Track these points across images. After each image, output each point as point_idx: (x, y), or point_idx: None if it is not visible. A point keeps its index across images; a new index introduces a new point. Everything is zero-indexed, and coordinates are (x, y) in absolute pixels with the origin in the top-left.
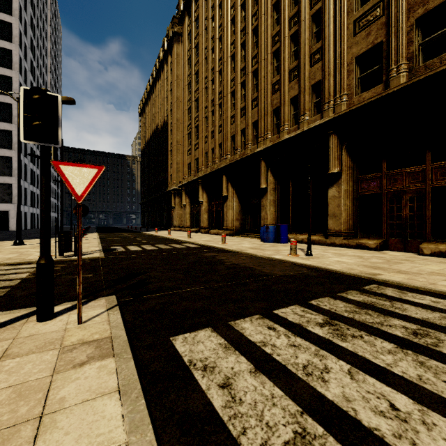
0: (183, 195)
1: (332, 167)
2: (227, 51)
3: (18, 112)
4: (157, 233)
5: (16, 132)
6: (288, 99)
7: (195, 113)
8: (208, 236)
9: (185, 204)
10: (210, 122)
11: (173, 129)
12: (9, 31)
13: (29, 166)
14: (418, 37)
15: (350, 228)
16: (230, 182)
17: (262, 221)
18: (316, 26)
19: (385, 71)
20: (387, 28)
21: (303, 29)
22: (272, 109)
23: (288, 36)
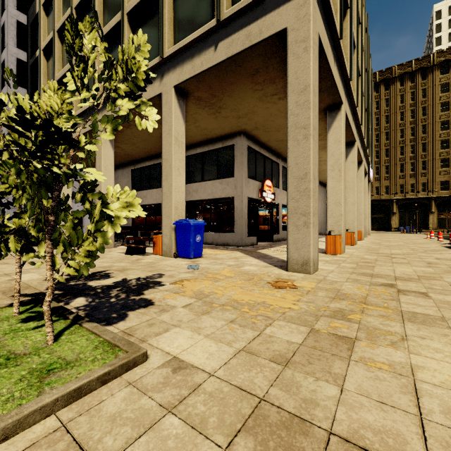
0: None
1: (432, 210)
2: None
3: None
4: None
5: None
6: (409, 183)
7: None
8: None
9: None
10: None
11: None
12: None
13: None
14: None
15: (436, 227)
16: None
17: (392, 225)
18: (422, 164)
19: (450, 188)
20: (450, 178)
21: (418, 164)
22: (399, 184)
23: (409, 162)
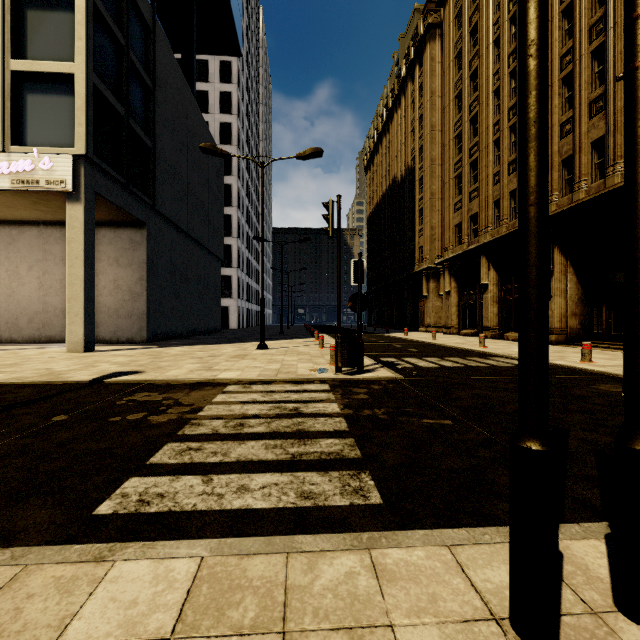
0: (446, 276)
1: None
2: (552, 5)
3: (262, 180)
4: (407, 335)
5: (235, 215)
6: None
7: (470, 140)
8: (511, 344)
9: (448, 291)
10: (505, 148)
11: (425, 176)
12: (229, 101)
13: (245, 254)
14: None
15: None
16: (557, 246)
17: None
18: None
19: None
20: None
21: None
22: None
23: None
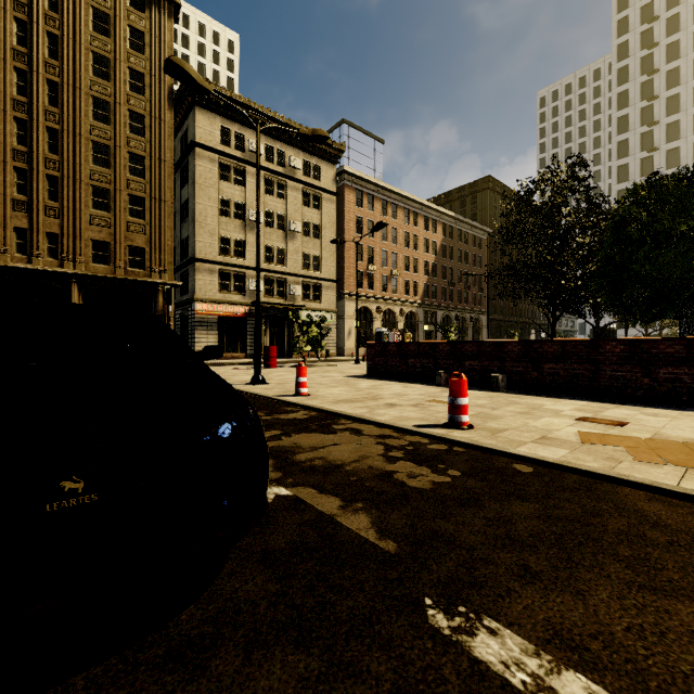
0: None
1: None
2: None
3: None
4: None
5: None
6: (12, 225)
7: None
8: None
9: None
10: None
11: None
12: None
13: None
14: (128, 254)
15: None
16: None
17: None
18: (49, 185)
19: (112, 261)
20: (113, 238)
21: (37, 177)
22: None
23: (12, 164)
